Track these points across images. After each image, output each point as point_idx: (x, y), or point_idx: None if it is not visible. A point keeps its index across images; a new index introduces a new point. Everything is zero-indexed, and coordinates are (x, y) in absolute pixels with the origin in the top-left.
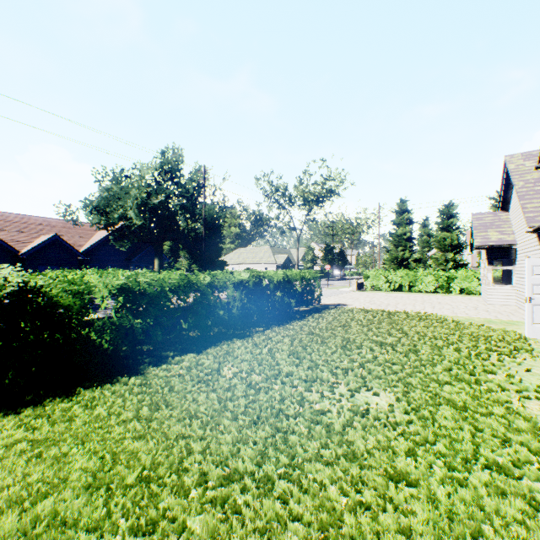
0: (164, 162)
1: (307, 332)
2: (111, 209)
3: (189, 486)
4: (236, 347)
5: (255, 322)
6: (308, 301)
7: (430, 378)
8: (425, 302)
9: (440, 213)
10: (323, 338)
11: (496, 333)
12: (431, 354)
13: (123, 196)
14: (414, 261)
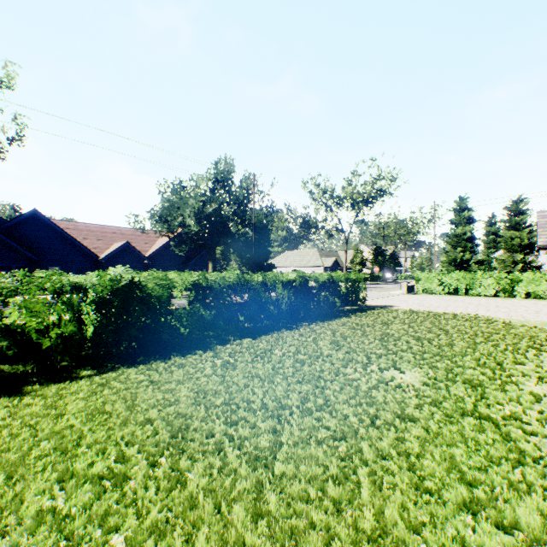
0: (217, 172)
1: (349, 327)
2: (172, 218)
3: (256, 408)
4: (285, 335)
5: (301, 318)
6: (352, 301)
7: (456, 364)
8: (480, 305)
9: (507, 210)
10: (363, 332)
11: (546, 334)
12: (465, 348)
13: (182, 205)
14: (476, 264)
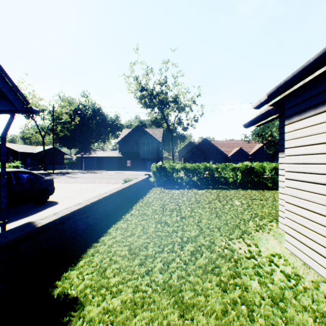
0: None
1: None
2: (264, 133)
3: None
4: None
5: None
6: None
7: None
8: None
9: None
10: None
11: None
12: None
13: (270, 126)
14: None
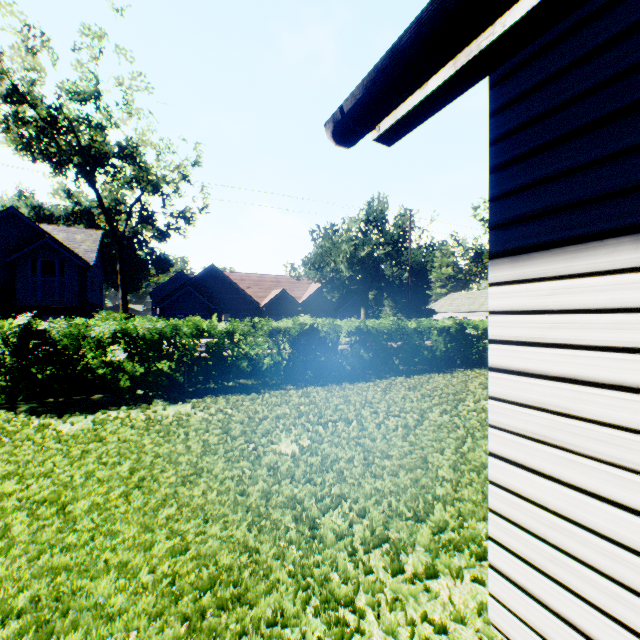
0: (369, 213)
1: None
2: (324, 264)
3: (406, 411)
4: (436, 377)
5: (457, 365)
6: None
7: None
8: None
9: None
10: None
11: None
12: None
13: (334, 251)
14: None
